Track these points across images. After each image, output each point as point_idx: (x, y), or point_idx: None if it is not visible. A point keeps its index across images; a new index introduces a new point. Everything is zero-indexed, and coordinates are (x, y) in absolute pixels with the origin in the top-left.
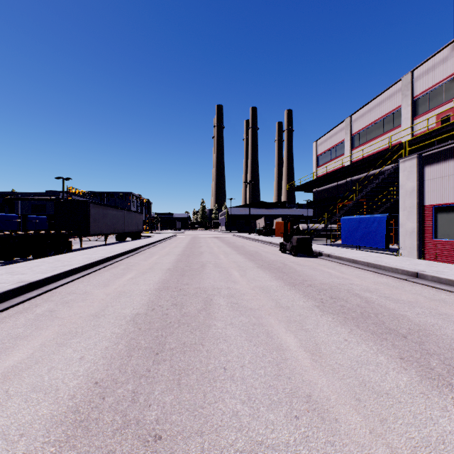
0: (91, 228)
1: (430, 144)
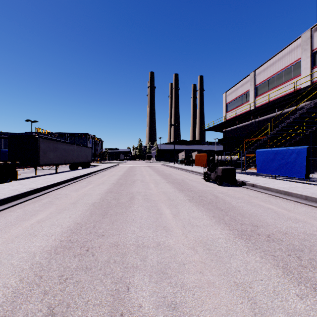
0: (41, 159)
1: None
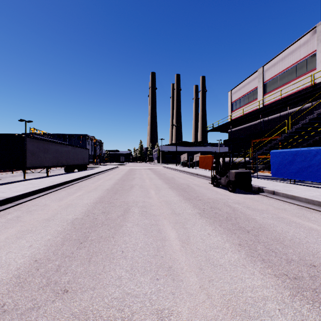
0: (28, 161)
1: None
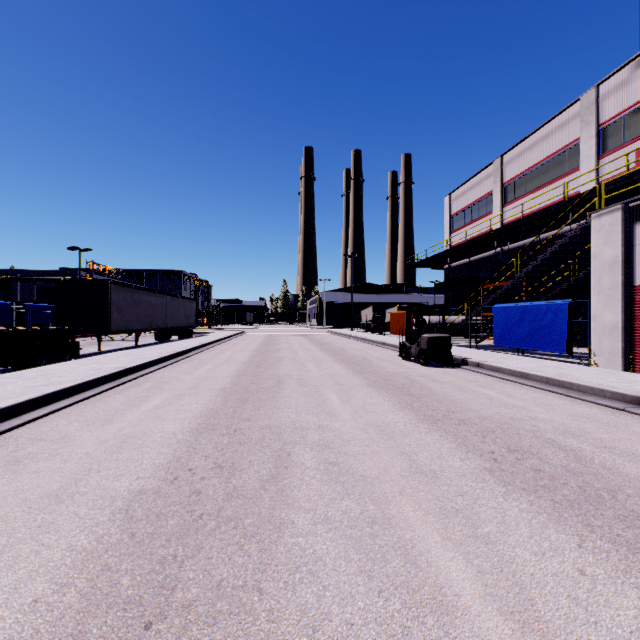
0: (113, 321)
1: (628, 194)
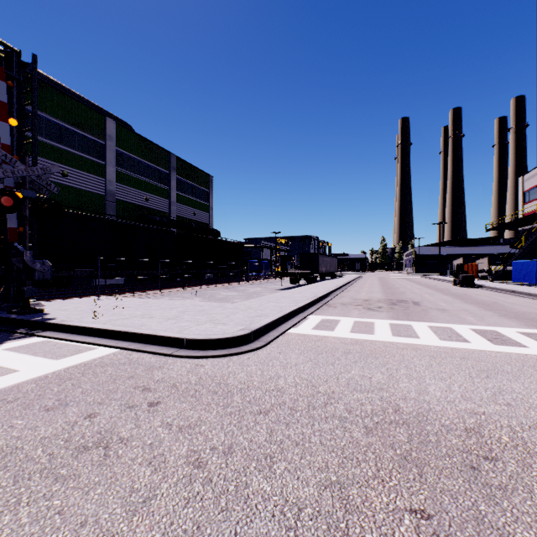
0: (319, 269)
1: None
